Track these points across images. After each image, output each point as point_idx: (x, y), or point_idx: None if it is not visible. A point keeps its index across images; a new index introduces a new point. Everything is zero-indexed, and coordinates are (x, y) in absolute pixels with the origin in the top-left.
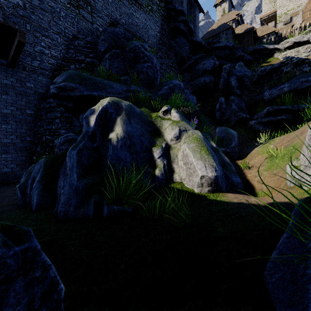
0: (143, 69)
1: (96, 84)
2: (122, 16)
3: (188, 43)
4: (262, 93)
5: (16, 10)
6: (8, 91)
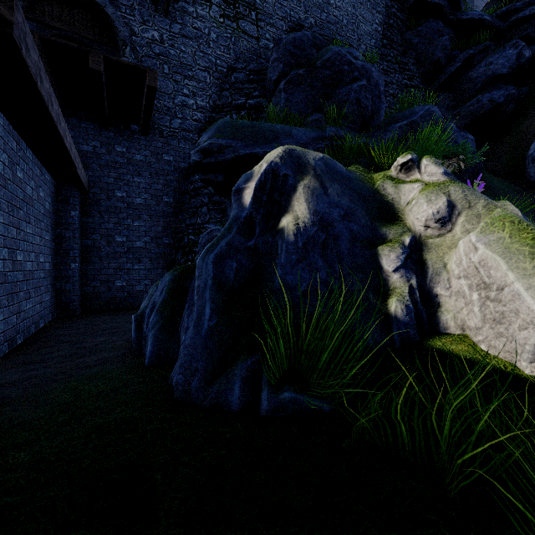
0: (350, 95)
1: (261, 134)
2: (309, 13)
3: (449, 30)
4: None
5: (151, 49)
6: (140, 170)
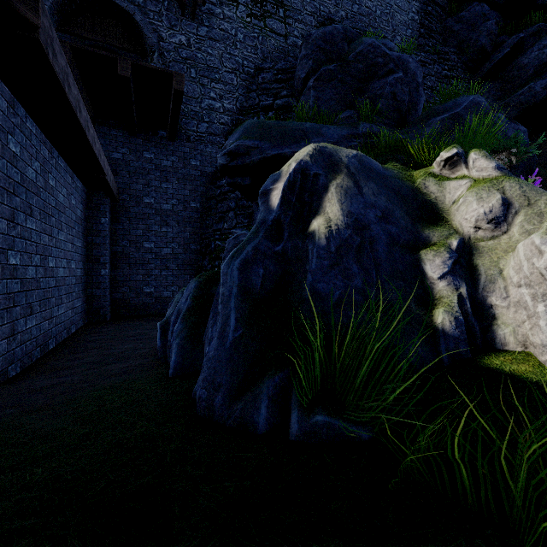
0: (385, 88)
1: (289, 134)
2: (339, 6)
3: (495, 13)
4: None
5: (178, 53)
6: (168, 176)
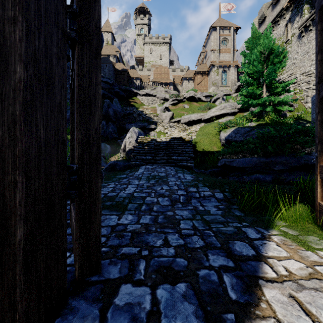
0: None
1: None
2: None
3: None
4: (126, 124)
5: None
6: None
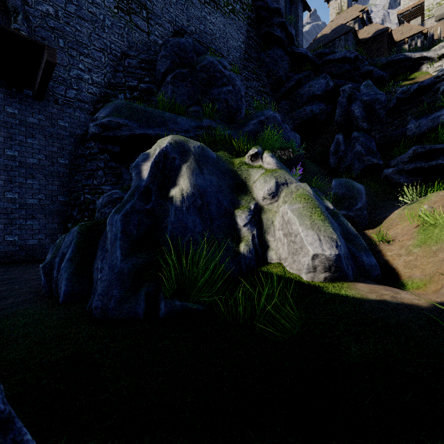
0: (221, 95)
1: (153, 119)
2: (190, 22)
3: (287, 57)
4: (404, 125)
5: (45, 21)
6: (34, 132)
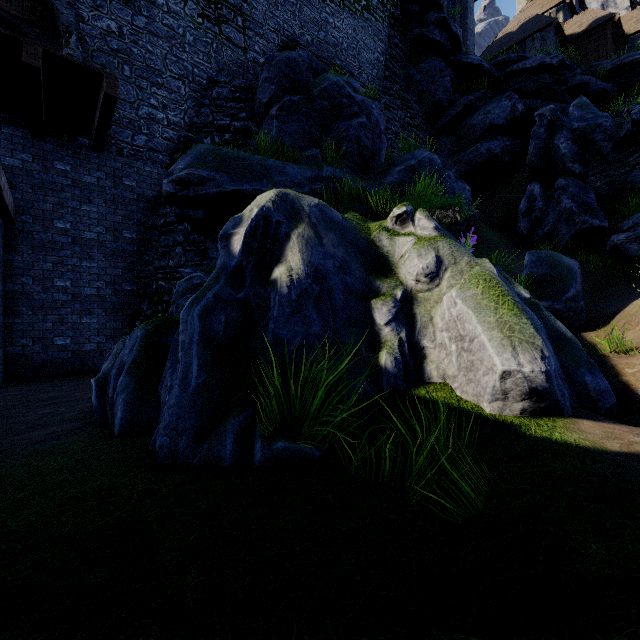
0: (350, 131)
1: (250, 169)
2: (305, 29)
3: (450, 71)
4: None
5: (106, 42)
6: (91, 196)
